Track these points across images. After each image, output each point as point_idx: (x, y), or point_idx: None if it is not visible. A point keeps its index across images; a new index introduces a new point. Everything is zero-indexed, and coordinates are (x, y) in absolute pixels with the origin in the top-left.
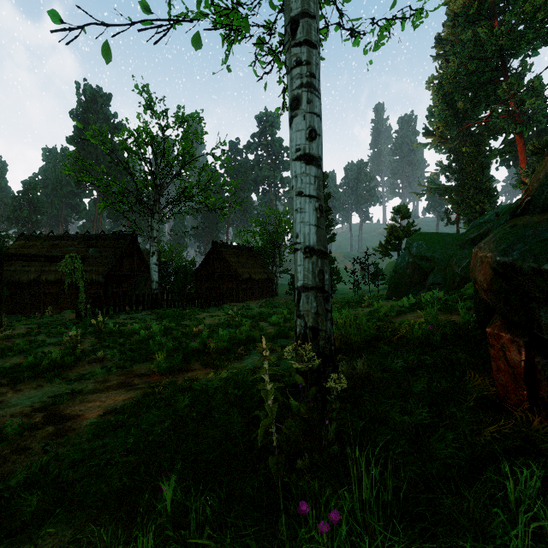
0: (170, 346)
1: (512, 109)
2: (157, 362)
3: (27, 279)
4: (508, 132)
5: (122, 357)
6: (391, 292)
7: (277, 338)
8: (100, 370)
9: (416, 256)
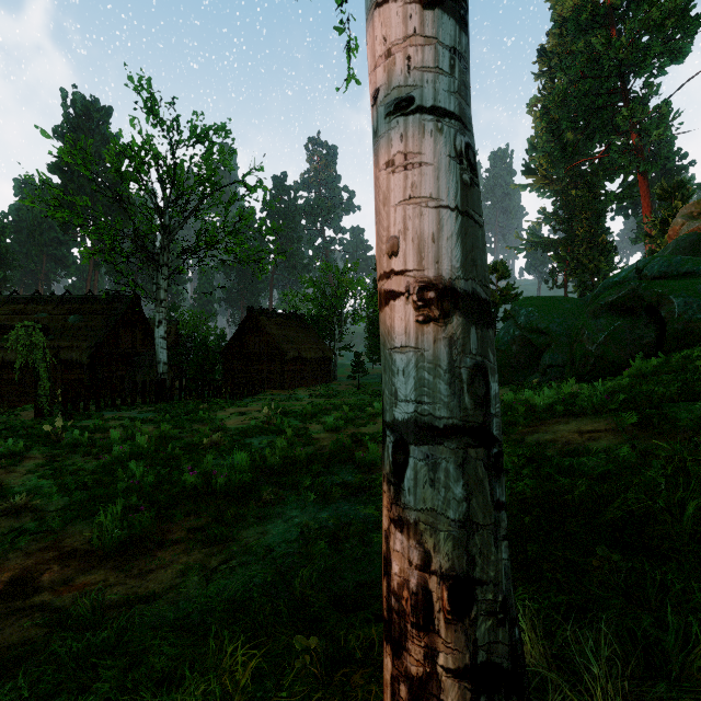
0: (150, 480)
1: (635, 141)
2: (104, 526)
3: None
4: (627, 172)
5: (61, 502)
6: None
7: (335, 462)
8: None
9: (525, 328)
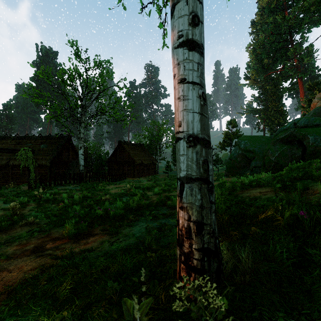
0: (82, 212)
1: (296, 63)
2: (67, 228)
3: (1, 164)
4: (293, 77)
5: (47, 221)
6: (228, 172)
7: (158, 206)
8: (25, 234)
9: (243, 149)
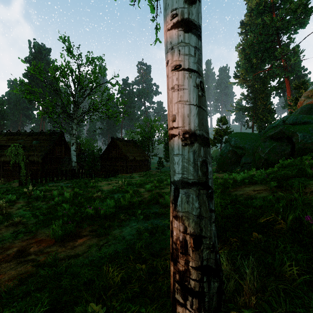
0: (72, 211)
1: (283, 63)
2: (54, 229)
3: None
4: (280, 76)
5: (34, 220)
6: (219, 168)
7: (150, 204)
8: (9, 235)
9: (234, 146)
